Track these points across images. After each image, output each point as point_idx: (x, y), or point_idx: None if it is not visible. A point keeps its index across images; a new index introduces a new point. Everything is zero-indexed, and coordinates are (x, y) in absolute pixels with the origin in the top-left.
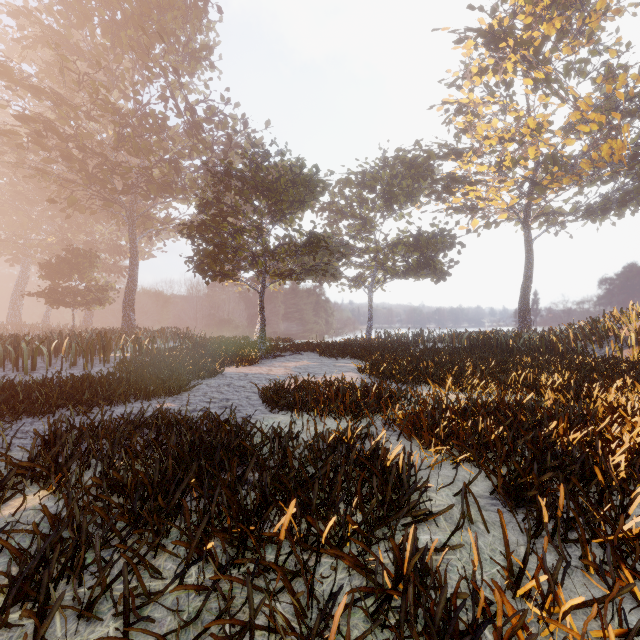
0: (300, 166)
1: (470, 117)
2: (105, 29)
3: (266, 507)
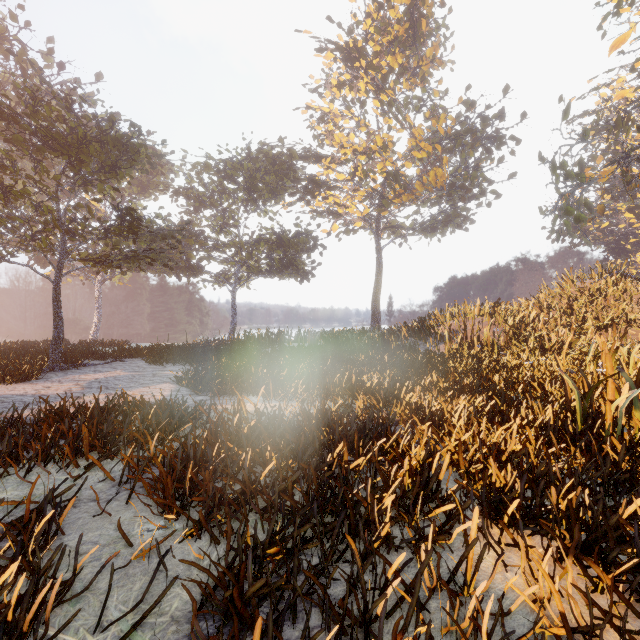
0: (109, 120)
1: (331, 127)
2: None
3: None
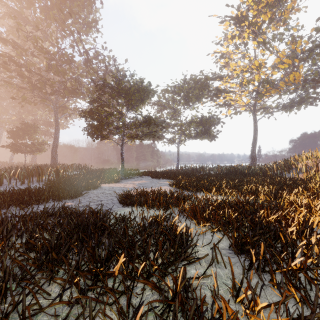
0: (141, 82)
1: (227, 60)
2: (41, 10)
3: (111, 257)
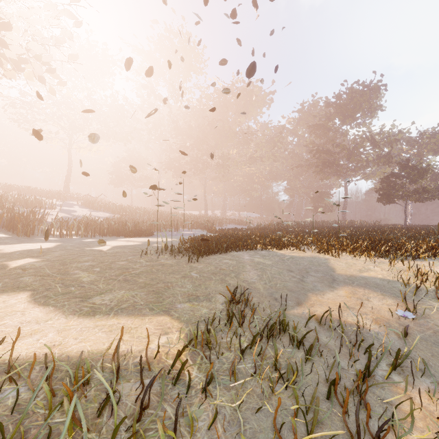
0: (420, 167)
1: None
2: (340, 119)
3: None
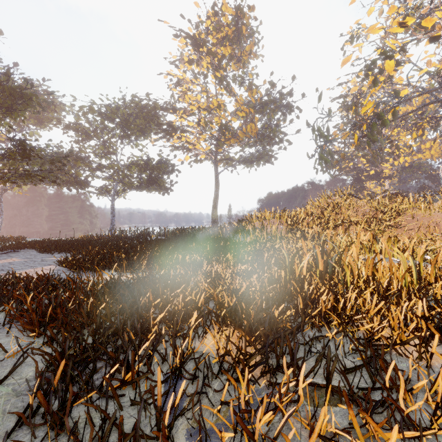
0: (6, 74)
1: (184, 89)
2: None
3: None
